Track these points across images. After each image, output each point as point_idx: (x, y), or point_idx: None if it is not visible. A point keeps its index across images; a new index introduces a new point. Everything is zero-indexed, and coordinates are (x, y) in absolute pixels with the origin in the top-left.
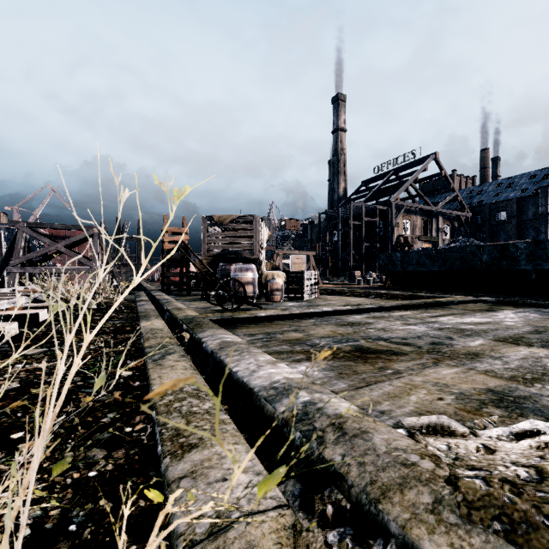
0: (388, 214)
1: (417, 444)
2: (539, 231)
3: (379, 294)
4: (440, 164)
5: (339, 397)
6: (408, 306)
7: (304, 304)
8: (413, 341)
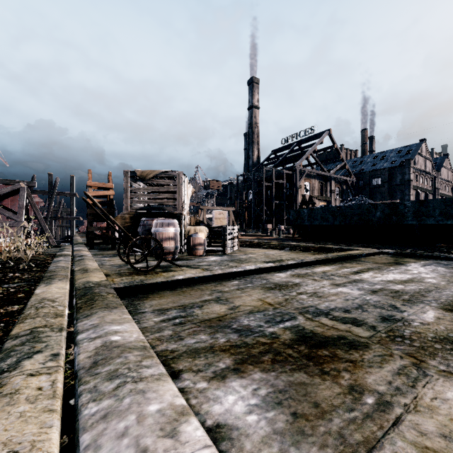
0: (293, 177)
1: None
2: (405, 193)
3: (293, 246)
4: (333, 138)
5: None
6: (326, 260)
7: (225, 259)
8: (360, 316)
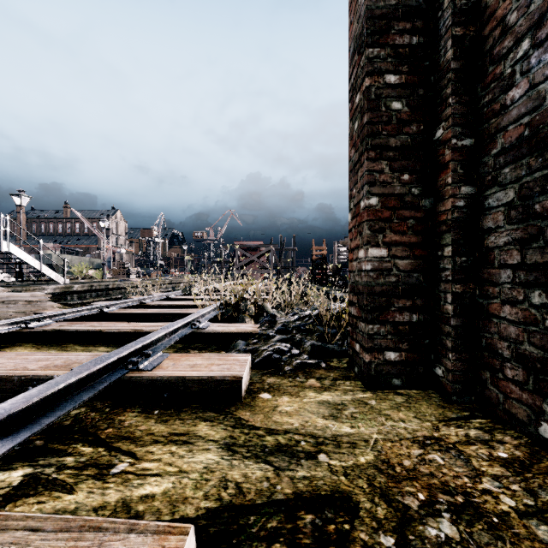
0: None
1: None
2: None
3: None
4: None
5: None
6: None
7: None
8: None
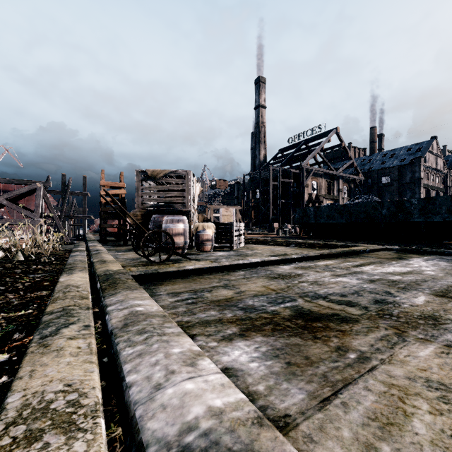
0: (300, 176)
1: None
2: (415, 192)
3: (298, 243)
4: (340, 137)
5: None
6: (329, 255)
7: (232, 254)
8: (355, 299)
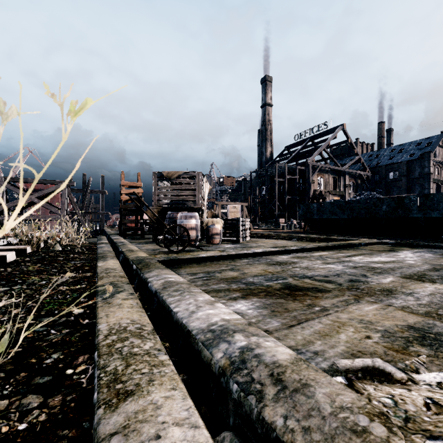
0: (305, 172)
1: (361, 399)
2: (424, 187)
3: (300, 237)
4: (347, 133)
5: (275, 340)
6: (325, 247)
7: (238, 246)
8: (334, 279)
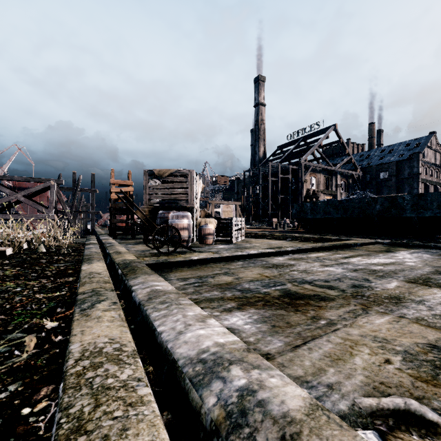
0: (298, 172)
1: None
2: (413, 187)
3: (295, 237)
4: (338, 133)
5: (281, 374)
6: (321, 248)
7: (232, 247)
8: (336, 284)
